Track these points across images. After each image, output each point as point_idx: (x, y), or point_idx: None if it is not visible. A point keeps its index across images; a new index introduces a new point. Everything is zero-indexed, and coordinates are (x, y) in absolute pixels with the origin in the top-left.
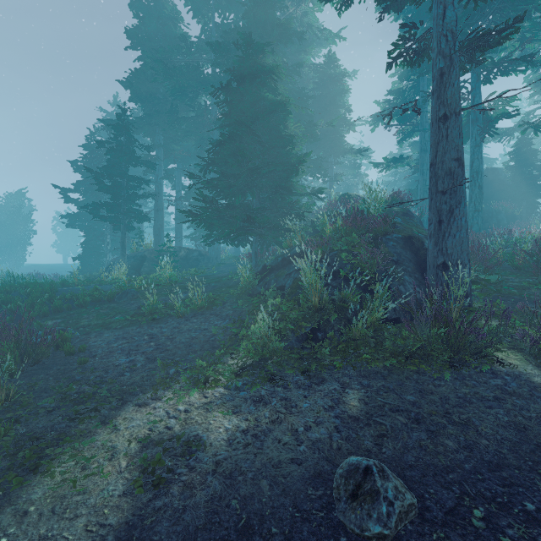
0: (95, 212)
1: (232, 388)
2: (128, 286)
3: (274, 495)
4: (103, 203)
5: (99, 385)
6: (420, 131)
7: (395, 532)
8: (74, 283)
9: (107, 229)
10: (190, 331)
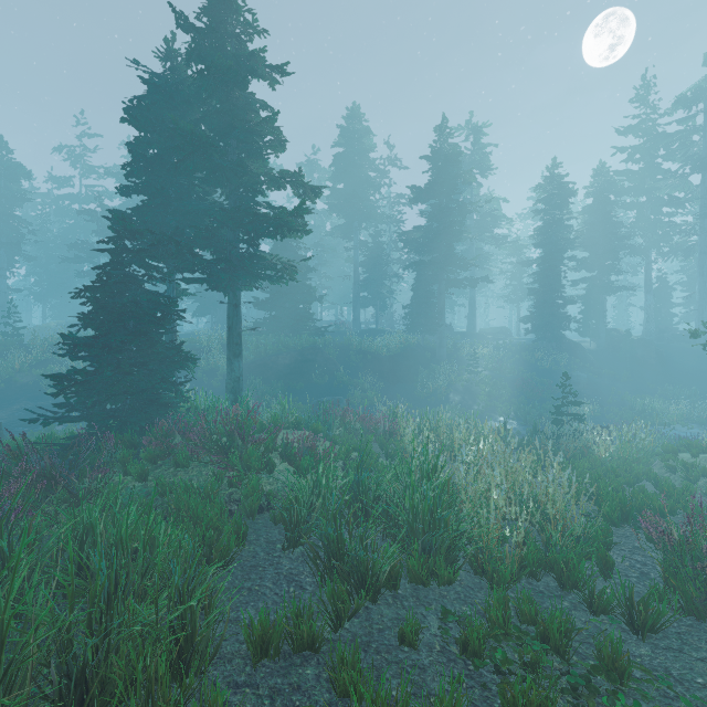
0: None
1: None
2: None
3: None
4: None
5: None
6: None
7: None
8: None
9: None
10: None
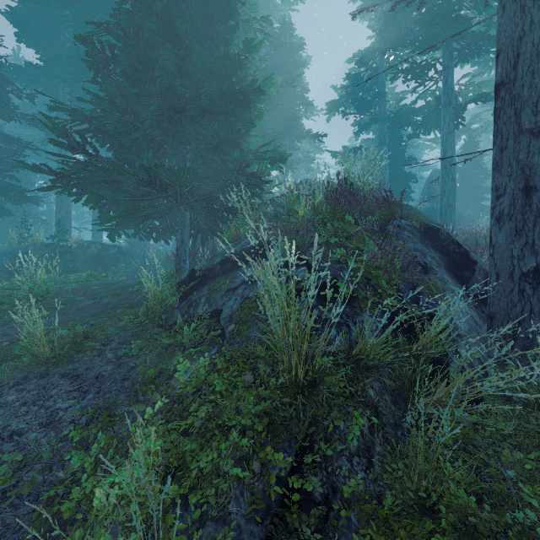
0: None
1: None
2: None
3: None
4: None
5: None
6: (379, 121)
7: None
8: None
9: None
10: None
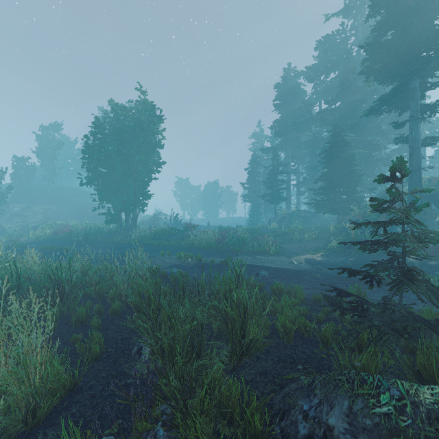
0: (263, 197)
1: (323, 254)
2: (285, 231)
3: (328, 263)
4: (267, 194)
5: (292, 252)
6: None
7: (344, 265)
8: (258, 229)
9: (262, 201)
10: (311, 245)
